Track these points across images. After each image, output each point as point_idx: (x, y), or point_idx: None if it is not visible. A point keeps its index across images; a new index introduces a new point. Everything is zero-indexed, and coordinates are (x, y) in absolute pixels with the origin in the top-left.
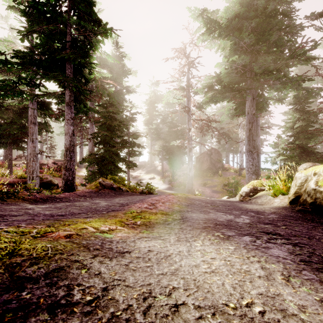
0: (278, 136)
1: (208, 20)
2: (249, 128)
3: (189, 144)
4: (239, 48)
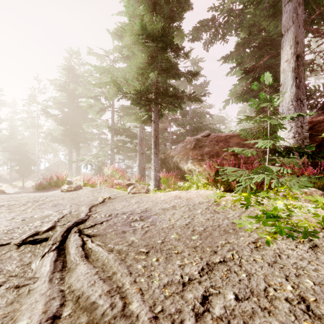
0: (68, 168)
1: (45, 110)
2: (69, 159)
3: (38, 160)
4: (63, 123)
